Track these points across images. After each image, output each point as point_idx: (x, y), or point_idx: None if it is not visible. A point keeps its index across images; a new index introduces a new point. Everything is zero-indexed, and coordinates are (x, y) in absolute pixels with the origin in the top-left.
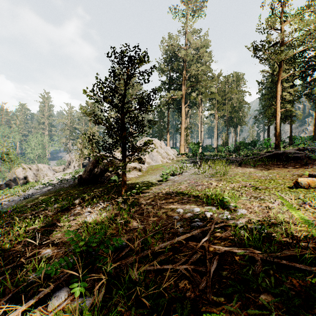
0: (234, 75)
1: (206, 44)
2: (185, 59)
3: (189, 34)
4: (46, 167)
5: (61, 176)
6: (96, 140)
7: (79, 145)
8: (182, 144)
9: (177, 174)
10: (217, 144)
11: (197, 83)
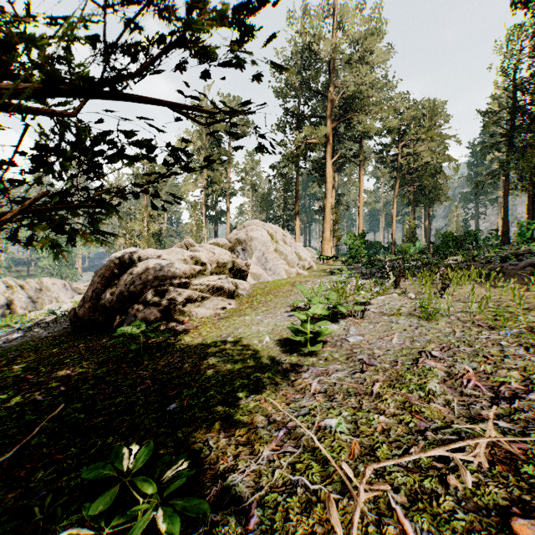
0: (425, 106)
1: (377, 29)
2: (333, 64)
3: (344, 4)
4: (58, 283)
5: (70, 303)
6: (155, 231)
7: (122, 241)
8: (327, 238)
9: (345, 315)
10: (393, 240)
11: (358, 112)
